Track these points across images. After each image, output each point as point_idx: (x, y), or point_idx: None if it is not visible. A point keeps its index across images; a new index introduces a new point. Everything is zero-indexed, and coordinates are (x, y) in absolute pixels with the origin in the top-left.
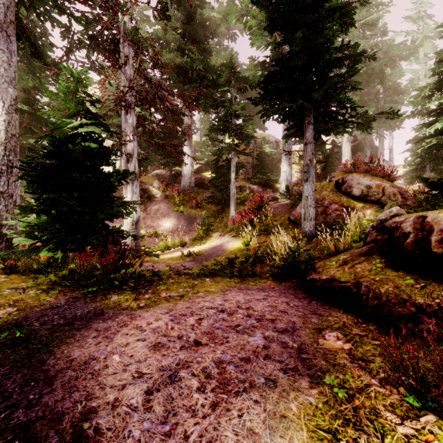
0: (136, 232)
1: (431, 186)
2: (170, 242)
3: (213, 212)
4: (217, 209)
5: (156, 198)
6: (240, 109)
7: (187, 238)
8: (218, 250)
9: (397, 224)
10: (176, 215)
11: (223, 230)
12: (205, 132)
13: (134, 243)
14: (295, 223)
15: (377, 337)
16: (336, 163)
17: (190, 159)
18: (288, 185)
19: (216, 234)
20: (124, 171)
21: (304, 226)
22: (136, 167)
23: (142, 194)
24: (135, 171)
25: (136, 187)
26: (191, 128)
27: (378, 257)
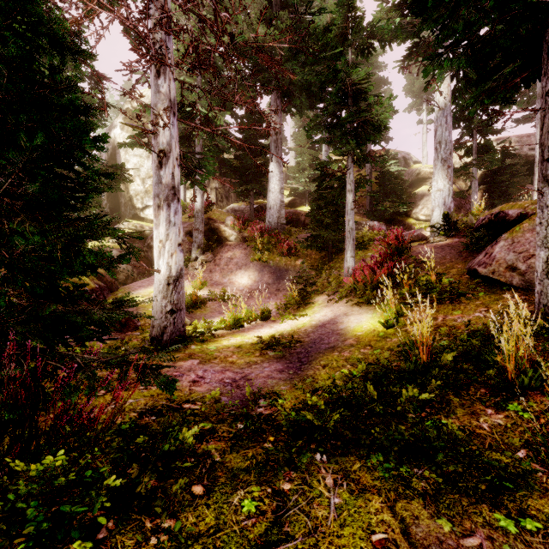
0: (175, 297)
1: None
2: (244, 312)
3: (314, 261)
4: (319, 256)
5: (229, 241)
6: (364, 81)
7: (273, 303)
8: (329, 332)
9: None
10: (257, 266)
11: (334, 290)
12: (301, 150)
13: (171, 319)
14: (492, 280)
15: None
16: (511, 182)
17: (279, 183)
18: (449, 213)
19: (321, 299)
20: (69, 129)
21: (547, 291)
22: (176, 175)
23: (211, 237)
24: (173, 183)
25: (176, 213)
26: (280, 136)
27: None
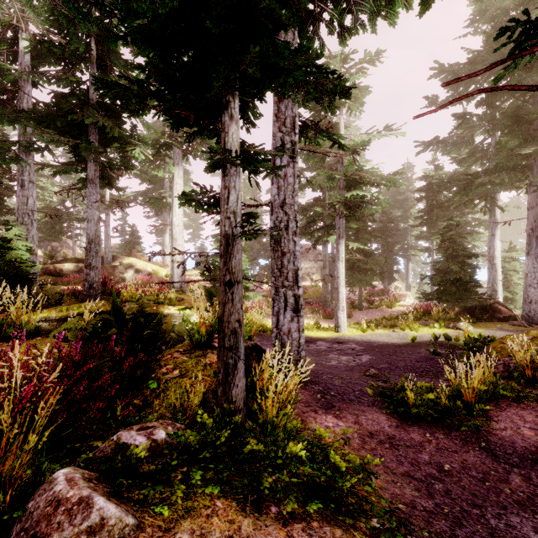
0: None
1: (47, 255)
2: None
3: None
4: None
5: None
6: None
7: None
8: None
9: (48, 267)
10: None
11: None
12: None
13: None
14: None
15: (58, 279)
16: None
17: None
18: None
19: None
20: None
21: None
22: None
23: None
24: None
25: None
26: None
27: (45, 275)
